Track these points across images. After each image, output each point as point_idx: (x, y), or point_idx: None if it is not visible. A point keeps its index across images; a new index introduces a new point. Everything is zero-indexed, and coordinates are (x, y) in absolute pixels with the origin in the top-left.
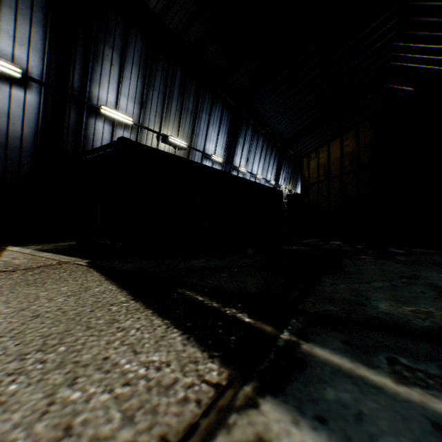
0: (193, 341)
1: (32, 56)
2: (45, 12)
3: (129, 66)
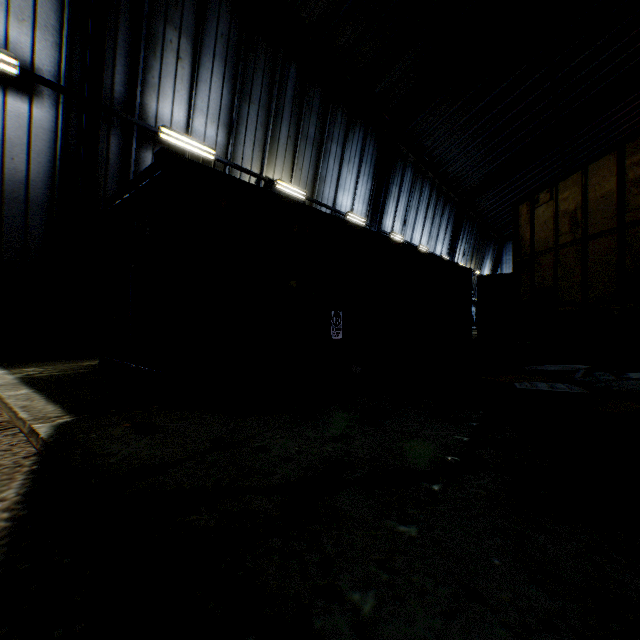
0: None
1: (39, 41)
2: None
3: (208, 61)
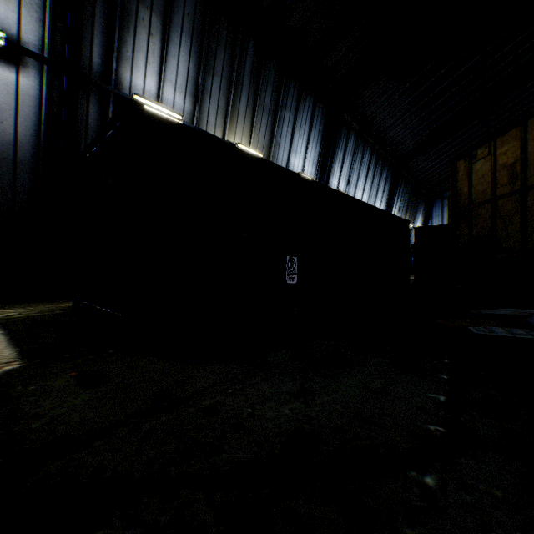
0: None
1: (25, 17)
2: None
3: (176, 38)
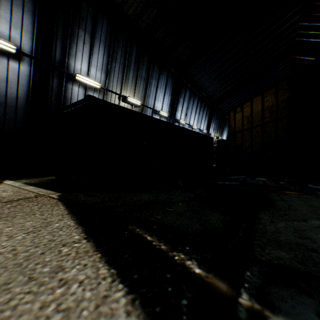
0: (138, 307)
1: (24, 37)
2: (34, 3)
3: (97, 44)
